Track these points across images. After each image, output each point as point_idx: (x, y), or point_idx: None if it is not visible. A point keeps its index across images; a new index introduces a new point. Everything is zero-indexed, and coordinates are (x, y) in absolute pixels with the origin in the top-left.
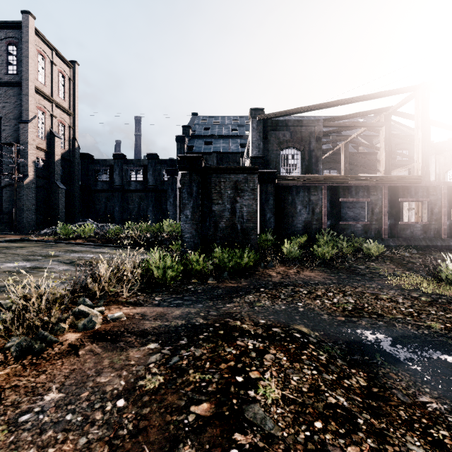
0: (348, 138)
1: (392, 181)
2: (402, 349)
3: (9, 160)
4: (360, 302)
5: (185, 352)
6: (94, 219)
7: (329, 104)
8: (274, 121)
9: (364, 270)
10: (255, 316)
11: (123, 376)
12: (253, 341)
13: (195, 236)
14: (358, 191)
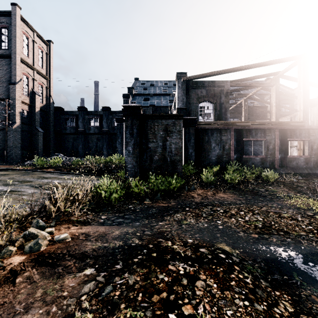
0: (247, 95)
1: (282, 125)
2: (314, 268)
3: (2, 111)
4: (267, 220)
5: (119, 280)
6: (64, 154)
7: (235, 69)
8: (194, 81)
9: (265, 193)
10: (183, 234)
11: (51, 313)
12: (183, 265)
13: (136, 166)
14: (257, 133)
